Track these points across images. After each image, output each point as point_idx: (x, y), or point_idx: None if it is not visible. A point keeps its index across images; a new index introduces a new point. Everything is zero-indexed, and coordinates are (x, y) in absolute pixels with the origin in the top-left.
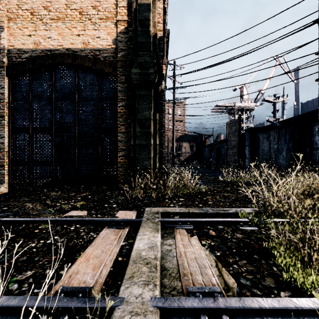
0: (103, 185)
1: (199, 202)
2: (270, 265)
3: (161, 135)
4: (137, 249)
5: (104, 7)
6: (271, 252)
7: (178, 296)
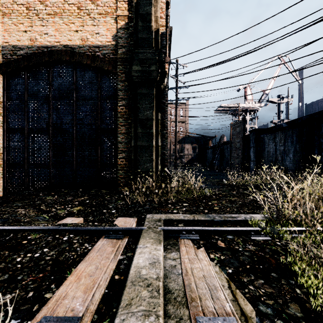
0: (102, 188)
1: (204, 208)
2: (292, 286)
3: (163, 136)
4: (136, 266)
5: (104, 2)
6: (291, 269)
7: None
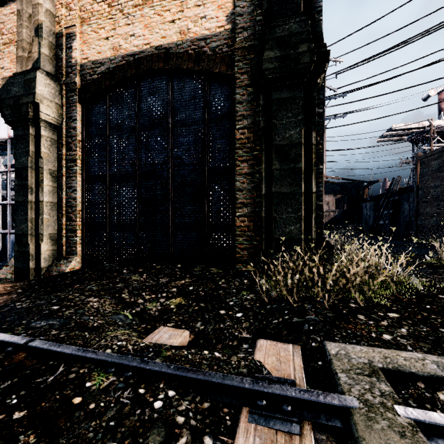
0: (211, 265)
1: None
2: None
3: (318, 176)
4: None
5: None
6: None
7: None
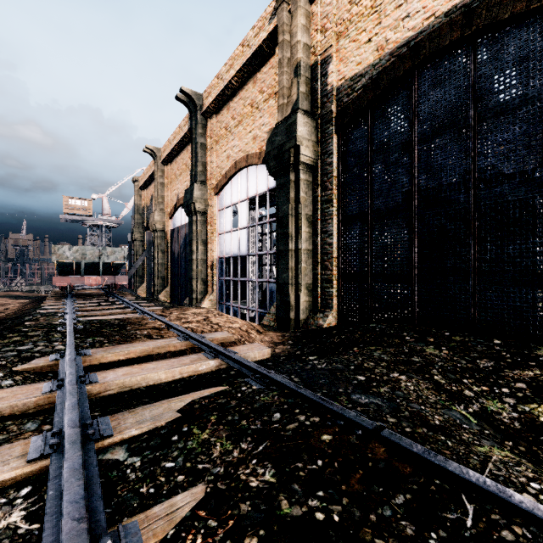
0: None
1: None
2: None
3: None
4: None
5: None
6: None
7: None
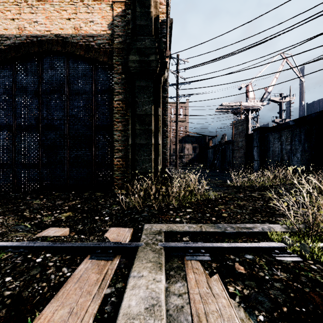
0: (97, 190)
1: (211, 214)
2: None
3: (163, 134)
4: (126, 314)
5: None
6: None
7: None
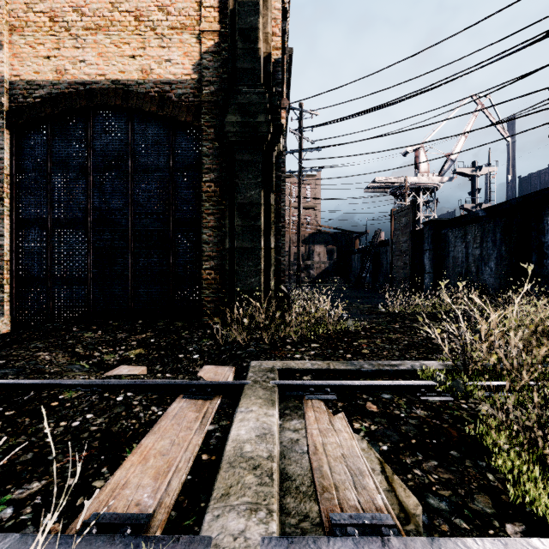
0: (176, 319)
1: (346, 350)
2: (481, 470)
3: (278, 233)
4: (236, 440)
5: (179, 8)
6: (481, 445)
7: (314, 533)
